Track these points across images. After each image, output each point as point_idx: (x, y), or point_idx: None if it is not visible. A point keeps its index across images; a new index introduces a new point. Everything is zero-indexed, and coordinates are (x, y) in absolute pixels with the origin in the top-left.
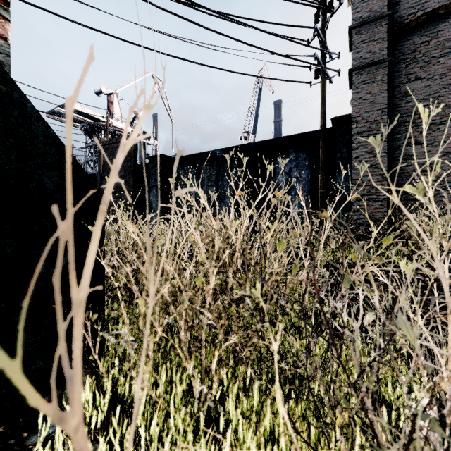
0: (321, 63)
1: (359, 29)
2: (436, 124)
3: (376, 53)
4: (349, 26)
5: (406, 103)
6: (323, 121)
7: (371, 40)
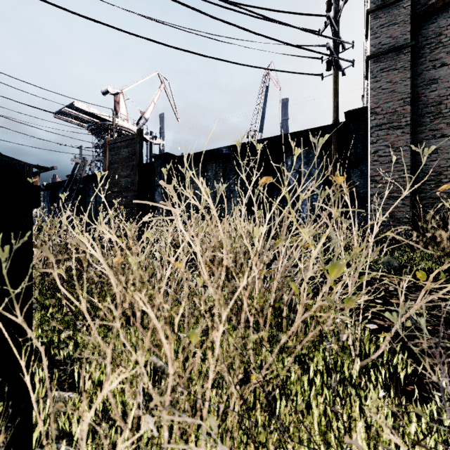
0: (334, 54)
1: (377, 12)
2: None
3: (397, 38)
4: (366, 9)
5: (431, 92)
6: (335, 115)
7: (391, 24)
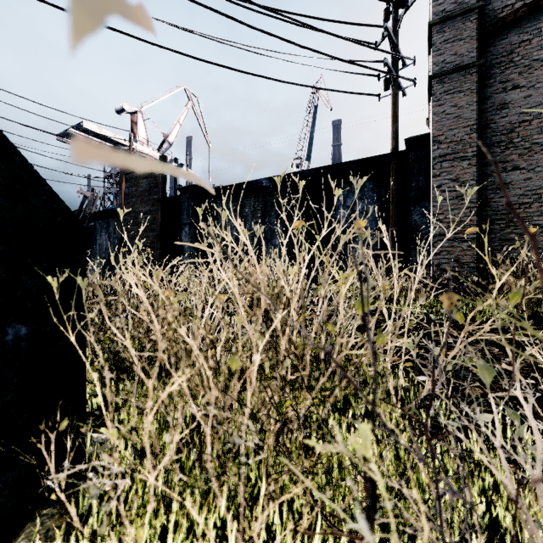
0: (392, 71)
1: (441, 25)
2: (539, 144)
3: (463, 56)
4: (428, 22)
5: (501, 119)
6: (394, 143)
7: (456, 39)
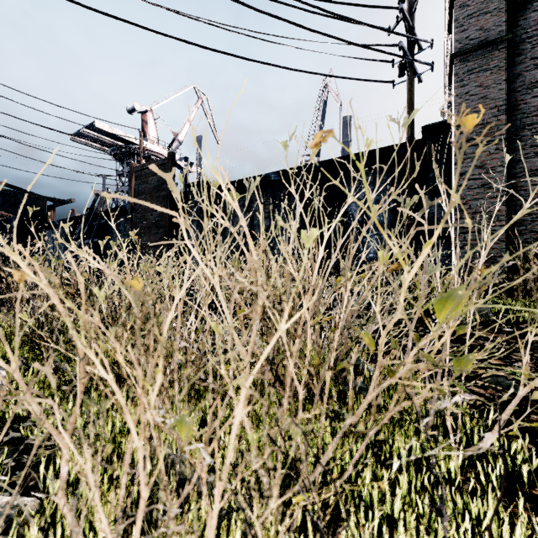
0: (408, 55)
1: None
2: None
3: (490, 31)
4: None
5: (533, 98)
6: (410, 131)
7: (481, 13)
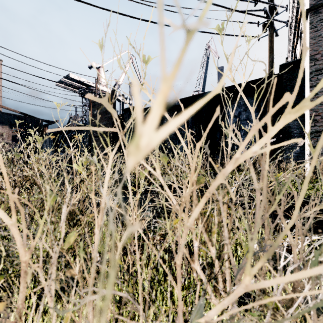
0: (270, 17)
1: None
2: None
3: None
4: None
5: None
6: (271, 68)
7: None
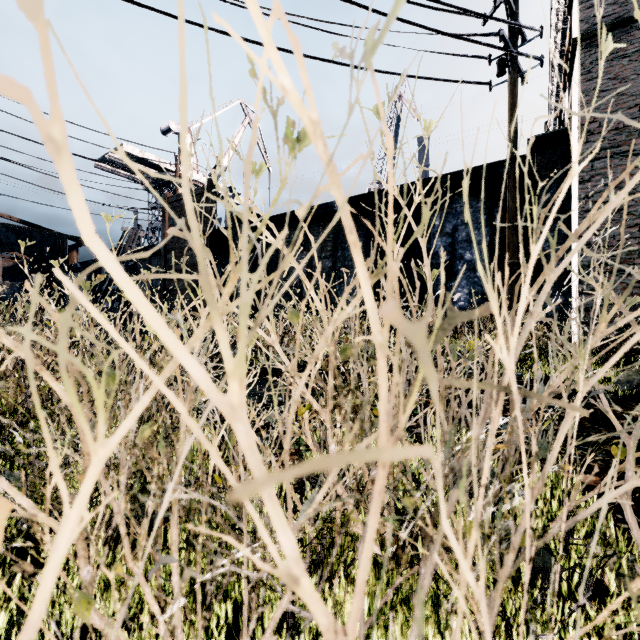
0: (510, 47)
1: None
2: None
3: (628, 4)
4: None
5: None
6: (512, 145)
7: None
